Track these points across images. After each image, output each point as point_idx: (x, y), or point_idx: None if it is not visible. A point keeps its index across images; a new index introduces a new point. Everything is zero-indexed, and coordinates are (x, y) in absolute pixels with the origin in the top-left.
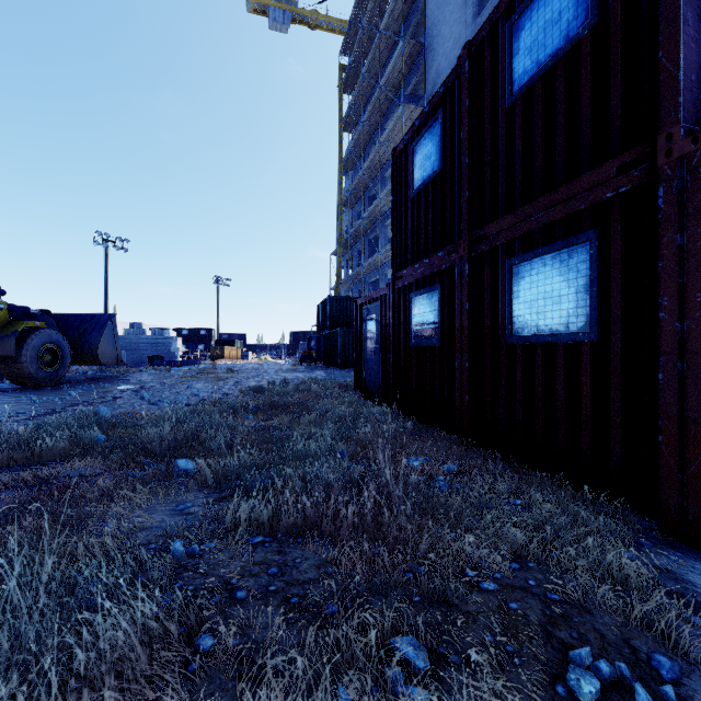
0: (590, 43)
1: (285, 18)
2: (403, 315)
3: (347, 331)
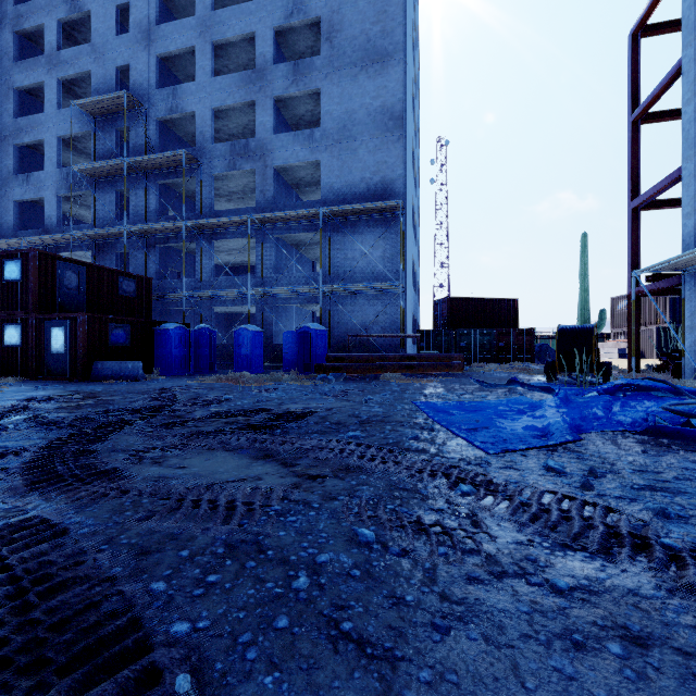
0: (21, 284)
1: None
2: None
3: None
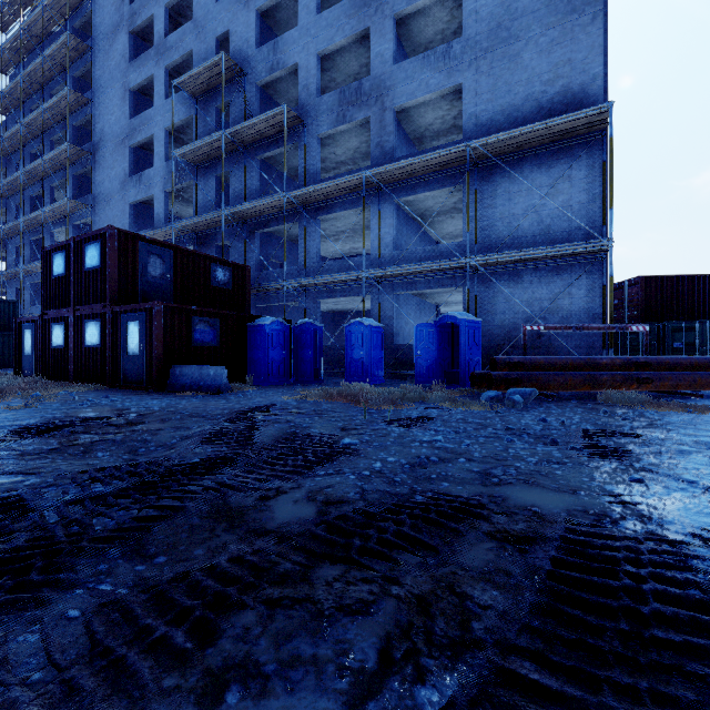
0: (100, 271)
1: None
2: (48, 333)
3: (2, 334)
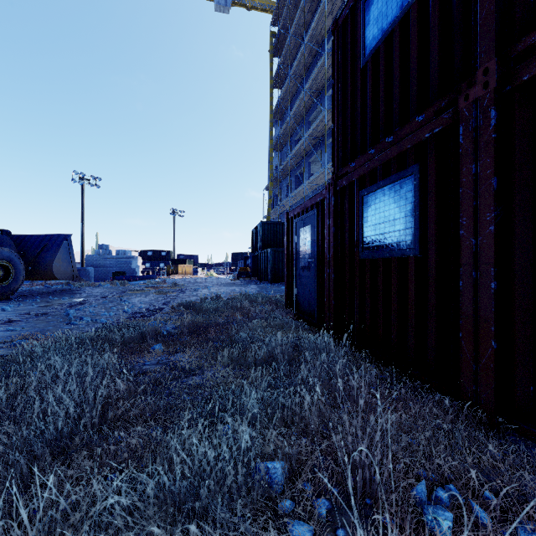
0: None
1: (227, 1)
2: (349, 221)
3: (277, 250)
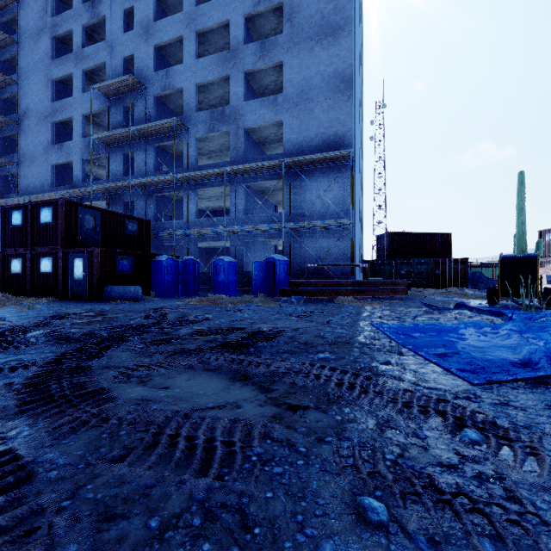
0: (53, 225)
1: None
2: (7, 264)
3: None
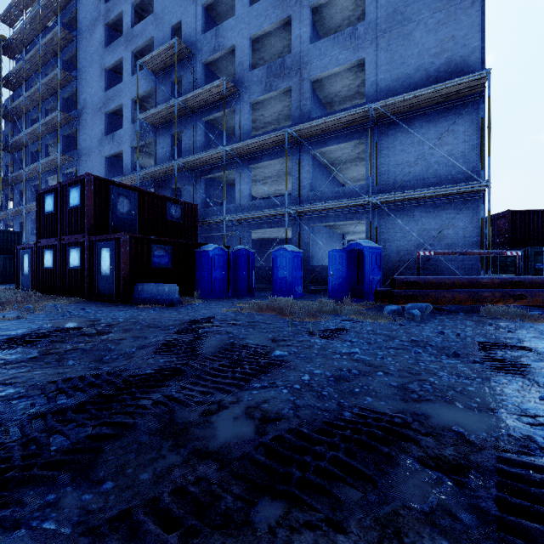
0: (80, 209)
1: None
2: (41, 257)
3: (9, 257)
